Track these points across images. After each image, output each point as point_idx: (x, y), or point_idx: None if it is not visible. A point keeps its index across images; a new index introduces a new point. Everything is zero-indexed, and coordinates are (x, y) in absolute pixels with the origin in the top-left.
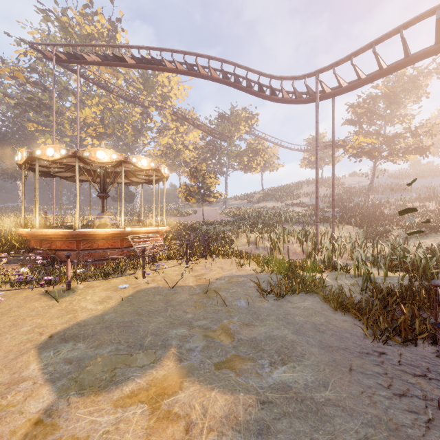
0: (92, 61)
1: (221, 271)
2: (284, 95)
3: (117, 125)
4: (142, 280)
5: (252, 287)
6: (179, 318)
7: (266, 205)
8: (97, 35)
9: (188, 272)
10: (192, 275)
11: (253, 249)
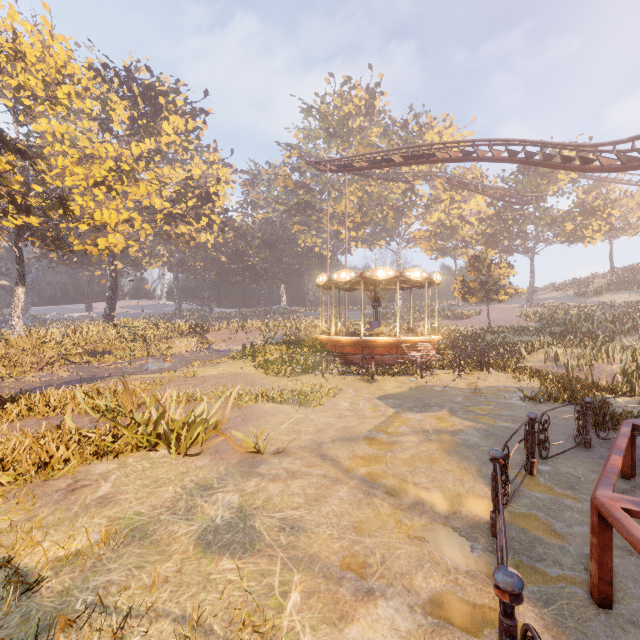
0: (361, 167)
1: (494, 383)
2: (604, 162)
3: (375, 211)
4: (421, 380)
5: (520, 395)
6: (450, 401)
7: (612, 300)
8: (355, 111)
9: (460, 380)
10: (464, 382)
11: (549, 367)
